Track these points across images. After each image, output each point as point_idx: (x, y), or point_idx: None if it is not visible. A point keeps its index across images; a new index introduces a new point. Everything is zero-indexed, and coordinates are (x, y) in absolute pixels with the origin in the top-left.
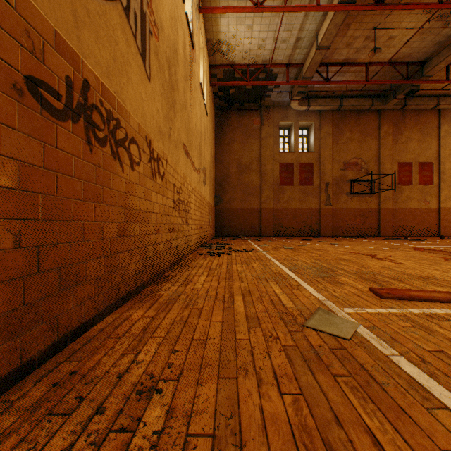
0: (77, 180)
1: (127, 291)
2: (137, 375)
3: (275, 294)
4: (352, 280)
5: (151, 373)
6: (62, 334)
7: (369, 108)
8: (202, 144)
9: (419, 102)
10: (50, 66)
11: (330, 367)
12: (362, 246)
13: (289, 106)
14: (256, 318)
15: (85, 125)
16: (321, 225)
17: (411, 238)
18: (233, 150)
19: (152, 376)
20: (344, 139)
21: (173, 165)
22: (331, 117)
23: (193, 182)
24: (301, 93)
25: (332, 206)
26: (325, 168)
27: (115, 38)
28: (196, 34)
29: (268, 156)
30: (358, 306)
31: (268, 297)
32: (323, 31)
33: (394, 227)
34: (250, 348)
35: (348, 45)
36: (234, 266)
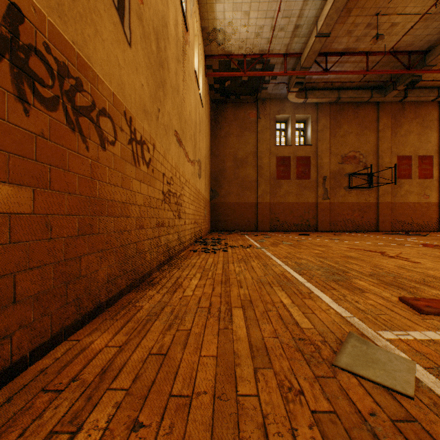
0: None
1: (95, 304)
2: None
3: (284, 306)
4: (372, 284)
5: None
6: None
7: (368, 100)
8: (197, 135)
9: (419, 94)
10: None
11: None
12: (365, 241)
13: (286, 98)
14: (264, 348)
15: (13, 71)
16: (319, 220)
17: (411, 233)
18: (229, 143)
19: None
20: (342, 132)
21: (162, 152)
22: (329, 110)
23: (187, 173)
24: (298, 84)
25: (330, 200)
26: (322, 161)
27: None
28: (190, 17)
29: (264, 150)
30: (397, 326)
31: (276, 311)
32: (324, 16)
33: (393, 222)
34: (261, 418)
35: (348, 33)
36: (231, 265)
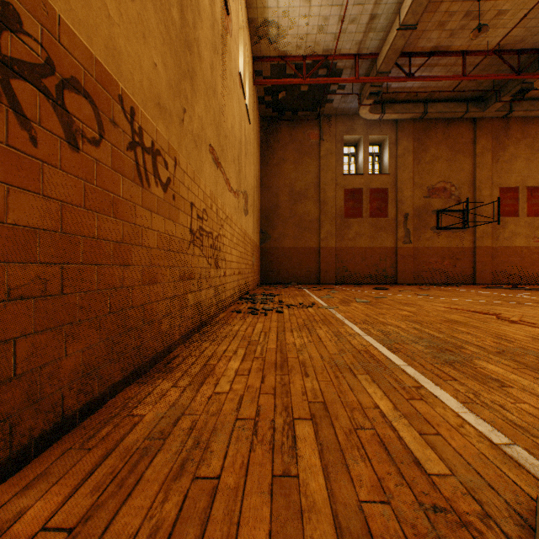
0: None
1: (53, 420)
2: None
3: (383, 416)
4: (511, 371)
5: None
6: None
7: (462, 115)
8: (242, 159)
9: (529, 107)
10: None
11: None
12: (464, 298)
13: (357, 114)
14: None
15: None
16: (398, 270)
17: (519, 286)
18: (284, 172)
19: None
20: (429, 157)
21: (189, 171)
22: (411, 128)
23: (228, 207)
24: (373, 95)
25: (413, 244)
26: (403, 194)
27: None
28: None
29: (329, 180)
30: None
31: (372, 430)
32: (409, 1)
33: (495, 272)
34: None
35: (440, 25)
36: (288, 334)
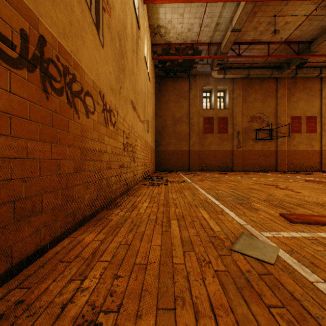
0: (33, 122)
1: (83, 217)
2: (79, 305)
3: (204, 218)
4: (264, 206)
5: (93, 303)
6: (16, 261)
7: (269, 76)
8: (146, 102)
9: (307, 72)
10: (2, 16)
11: (262, 296)
12: (266, 178)
13: (210, 74)
14: (190, 241)
15: (41, 75)
16: (234, 163)
17: (300, 172)
18: (169, 107)
19: (94, 307)
20: (251, 99)
21: (122, 116)
22: (241, 83)
23: (139, 130)
24: (219, 65)
25: (242, 148)
26: (236, 120)
27: (71, 6)
28: (141, 19)
29: (194, 112)
30: (274, 230)
31: (199, 222)
32: (236, 17)
33: (288, 164)
34: (186, 273)
35: (255, 28)
36: (170, 194)
